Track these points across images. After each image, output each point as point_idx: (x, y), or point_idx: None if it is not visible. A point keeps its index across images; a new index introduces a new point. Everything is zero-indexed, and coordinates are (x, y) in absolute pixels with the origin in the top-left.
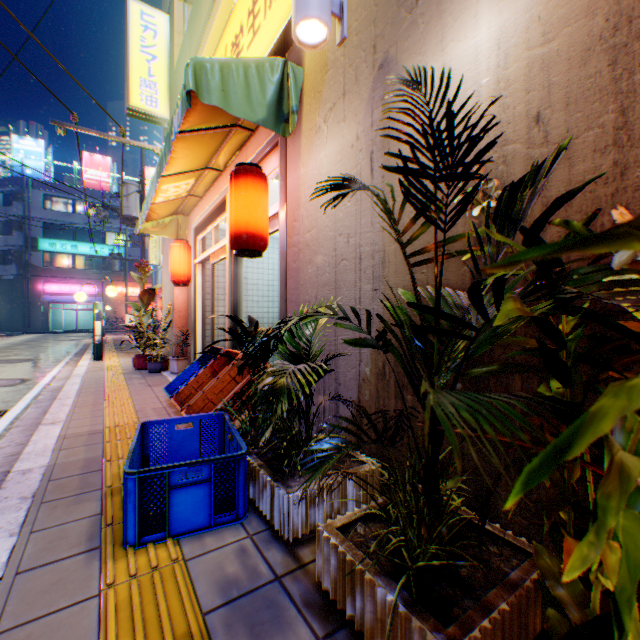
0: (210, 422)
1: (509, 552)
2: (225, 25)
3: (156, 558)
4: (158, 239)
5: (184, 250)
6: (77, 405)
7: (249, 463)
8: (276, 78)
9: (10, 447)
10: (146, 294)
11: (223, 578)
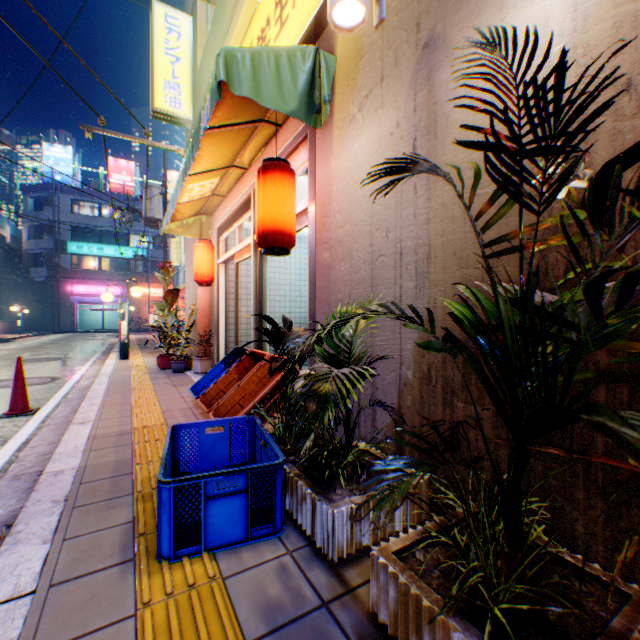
0: (240, 426)
1: (601, 591)
2: (250, 20)
3: (192, 575)
4: (179, 241)
5: (207, 250)
6: (105, 404)
7: (285, 472)
8: (308, 67)
9: (42, 446)
10: (170, 294)
11: (265, 601)
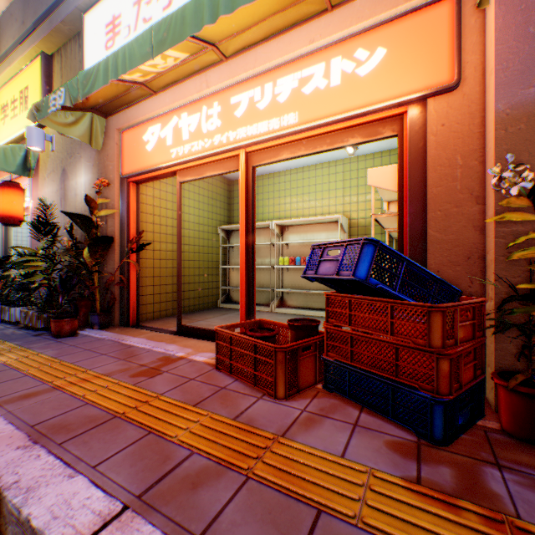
0: None
1: None
2: None
3: None
4: None
5: None
6: None
7: (3, 307)
8: (23, 154)
9: None
10: None
11: None
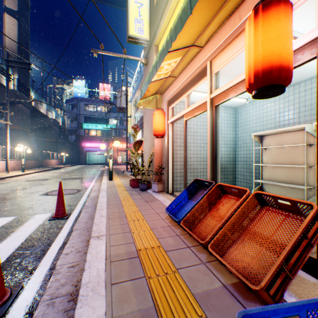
0: (317, 314)
1: None
2: None
3: None
4: (131, 120)
5: (161, 115)
6: (109, 217)
7: None
8: None
9: (71, 254)
10: (137, 144)
11: None
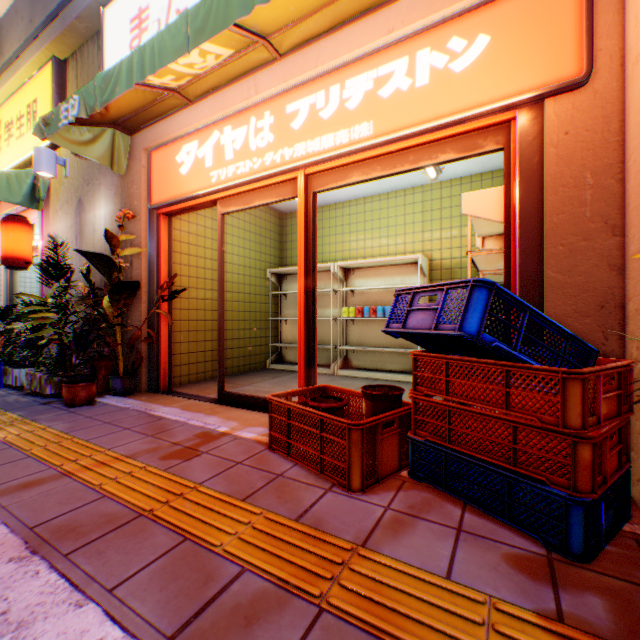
0: None
1: None
2: (1, 104)
3: None
4: None
5: None
6: None
7: (5, 368)
8: (31, 181)
9: None
10: None
11: None
